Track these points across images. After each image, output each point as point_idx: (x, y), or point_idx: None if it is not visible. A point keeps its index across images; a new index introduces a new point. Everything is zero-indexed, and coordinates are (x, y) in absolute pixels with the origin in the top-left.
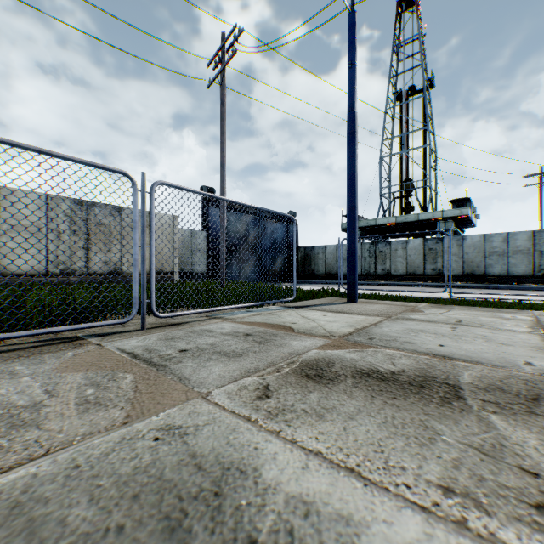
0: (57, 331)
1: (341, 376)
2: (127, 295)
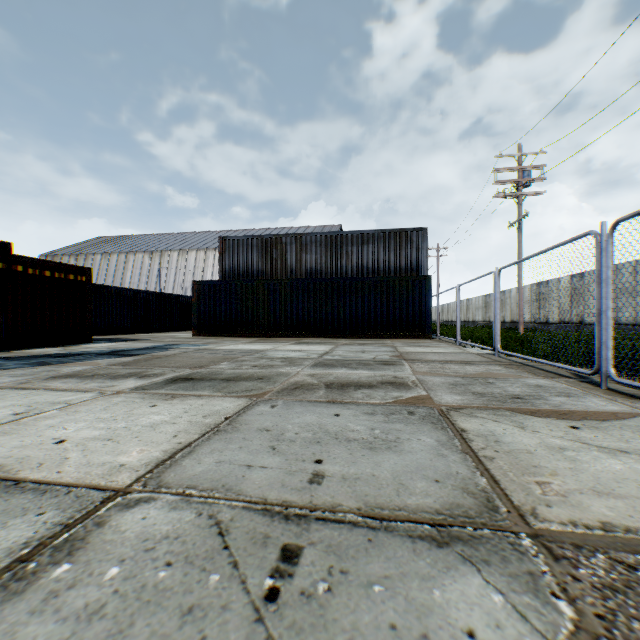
0: (558, 366)
1: (381, 384)
2: (592, 349)
